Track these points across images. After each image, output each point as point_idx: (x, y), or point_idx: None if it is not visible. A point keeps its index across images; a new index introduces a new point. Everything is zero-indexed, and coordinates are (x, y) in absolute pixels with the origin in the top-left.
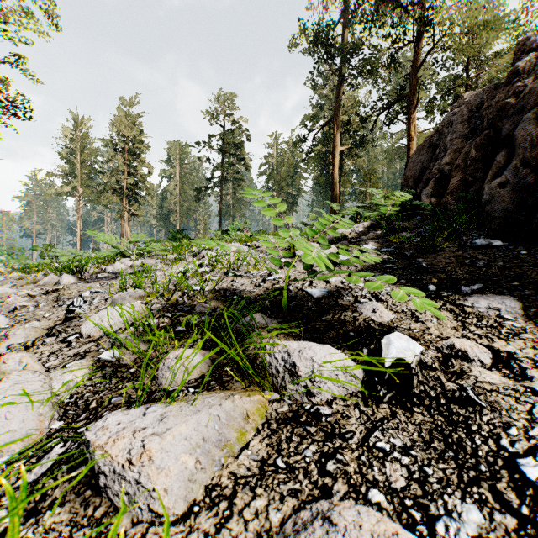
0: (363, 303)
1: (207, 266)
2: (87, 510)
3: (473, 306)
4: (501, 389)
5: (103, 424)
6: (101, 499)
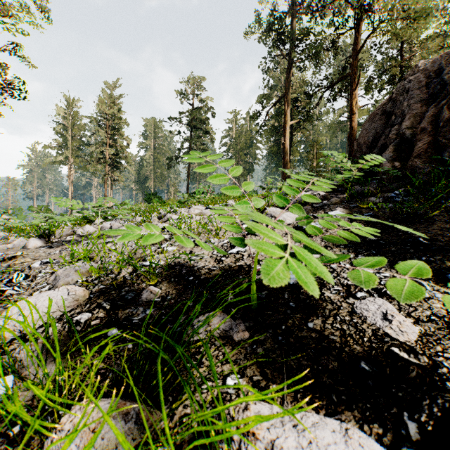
0: (361, 300)
1: (167, 231)
2: None
3: None
4: None
5: None
6: None
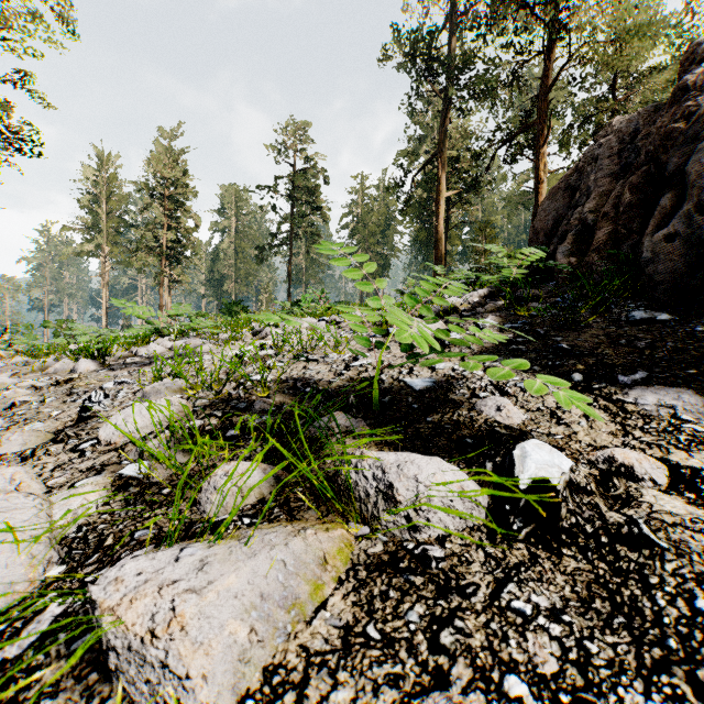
0: (483, 399)
1: (271, 347)
2: (91, 703)
3: (637, 402)
4: (687, 522)
5: (117, 575)
6: (111, 687)
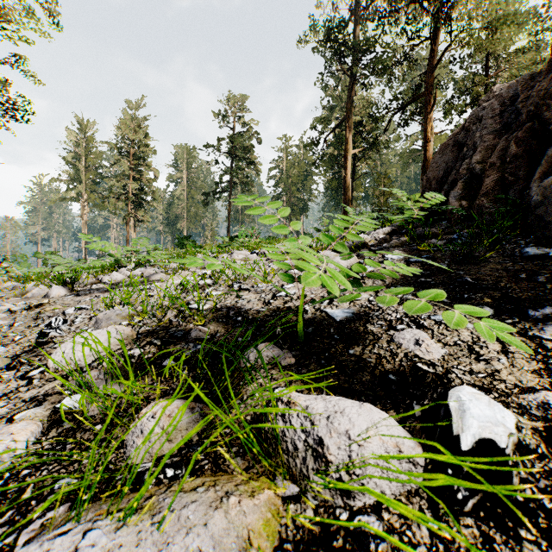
0: (400, 331)
1: (210, 277)
2: None
3: None
4: None
5: None
6: None
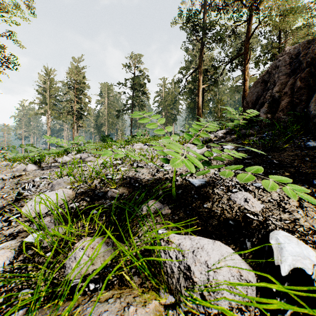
0: (235, 193)
1: (120, 159)
2: None
3: None
4: None
5: None
6: None
